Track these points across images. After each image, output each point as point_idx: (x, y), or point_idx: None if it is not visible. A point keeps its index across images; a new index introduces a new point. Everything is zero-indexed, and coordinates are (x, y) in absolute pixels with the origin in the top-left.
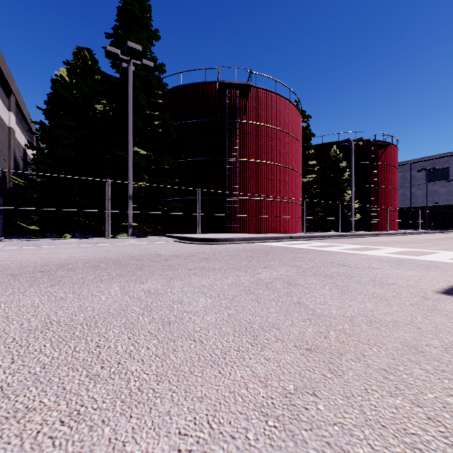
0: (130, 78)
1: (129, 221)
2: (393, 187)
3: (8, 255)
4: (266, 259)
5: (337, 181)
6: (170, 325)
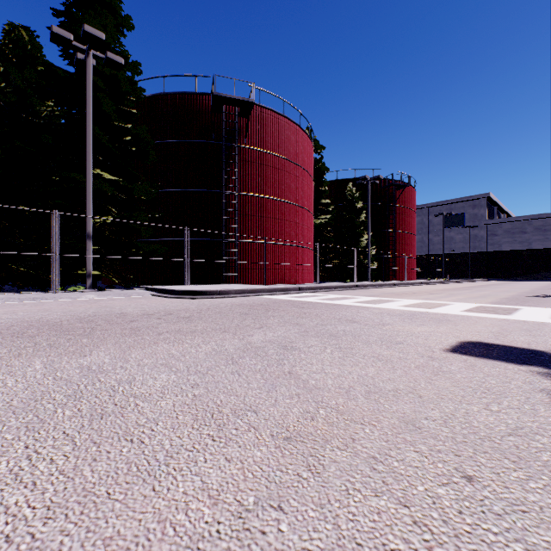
0: (89, 75)
1: (88, 269)
2: (411, 232)
3: None
4: (264, 316)
5: (353, 224)
6: (103, 418)
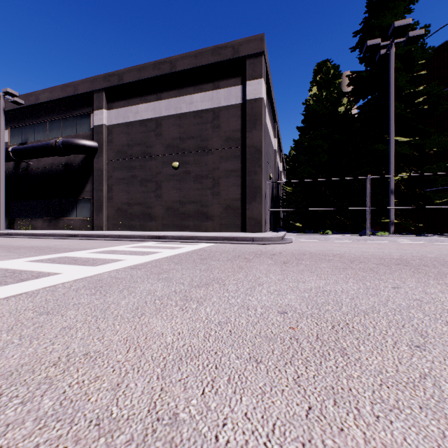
0: (391, 62)
1: (390, 218)
2: None
3: (317, 246)
4: None
5: None
6: None
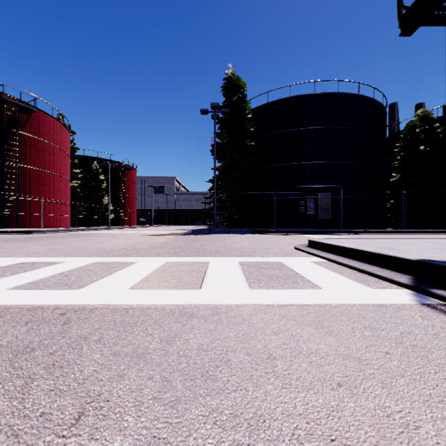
0: None
1: None
2: (134, 196)
3: None
4: (91, 235)
5: (98, 189)
6: (101, 238)
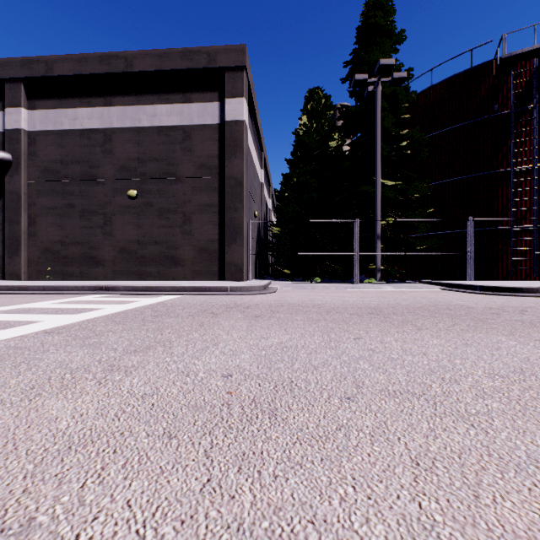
0: (378, 101)
1: (377, 264)
2: None
3: (301, 295)
4: None
5: None
6: None
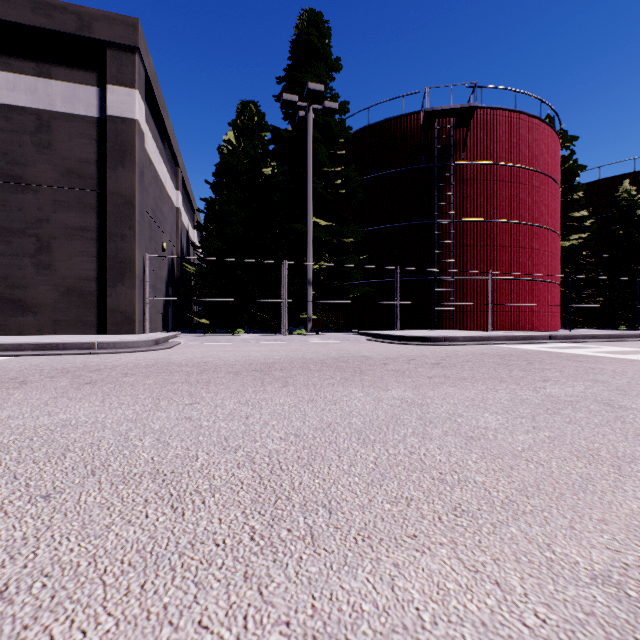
0: (309, 130)
1: (308, 314)
2: None
3: (200, 351)
4: (534, 368)
5: (631, 242)
6: (476, 440)
